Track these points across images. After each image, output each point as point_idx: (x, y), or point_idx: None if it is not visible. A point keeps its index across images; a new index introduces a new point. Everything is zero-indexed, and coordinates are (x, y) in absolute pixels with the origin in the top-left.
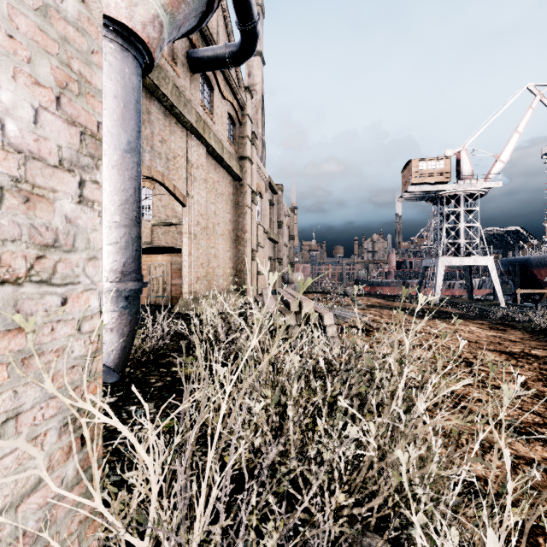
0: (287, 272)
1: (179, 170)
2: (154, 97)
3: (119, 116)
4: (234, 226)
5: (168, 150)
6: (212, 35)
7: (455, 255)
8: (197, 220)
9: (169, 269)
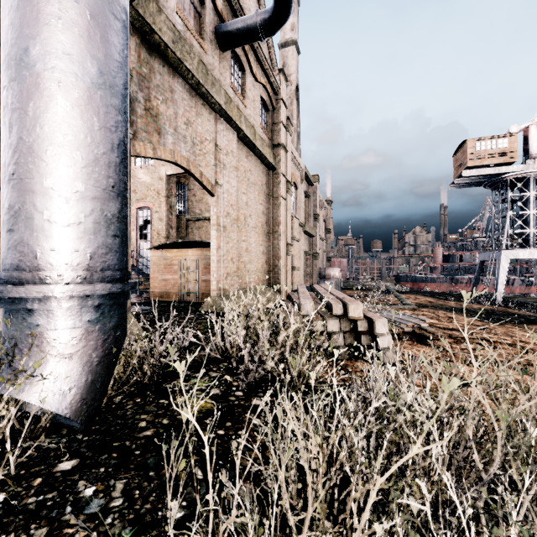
0: (323, 267)
1: (207, 156)
2: (178, 74)
3: (82, 31)
4: (267, 218)
5: (194, 134)
6: (243, 9)
7: (522, 248)
8: (226, 211)
9: (199, 264)
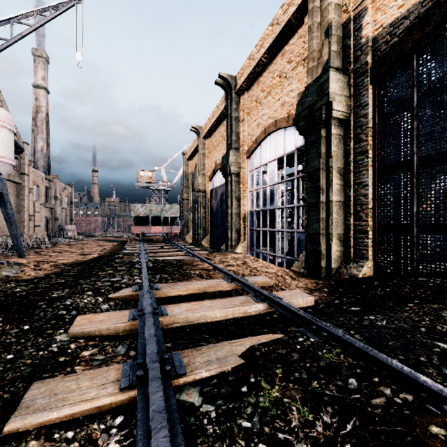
0: (66, 224)
1: None
2: None
3: None
4: (17, 205)
5: None
6: None
7: None
8: None
9: None
